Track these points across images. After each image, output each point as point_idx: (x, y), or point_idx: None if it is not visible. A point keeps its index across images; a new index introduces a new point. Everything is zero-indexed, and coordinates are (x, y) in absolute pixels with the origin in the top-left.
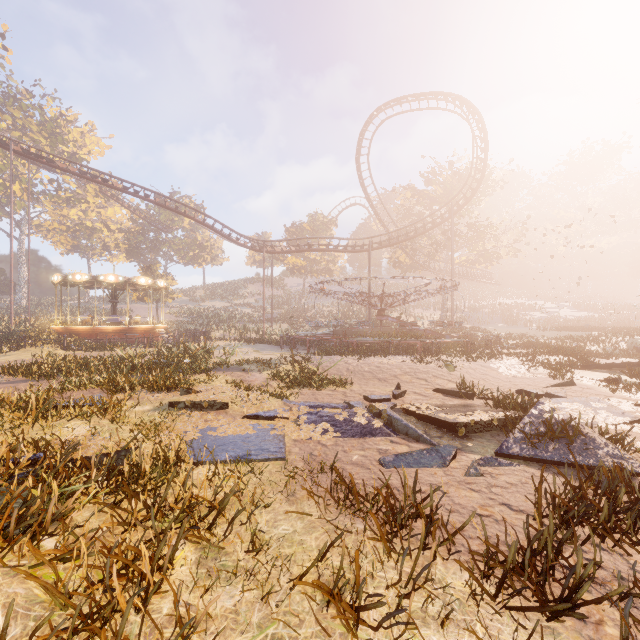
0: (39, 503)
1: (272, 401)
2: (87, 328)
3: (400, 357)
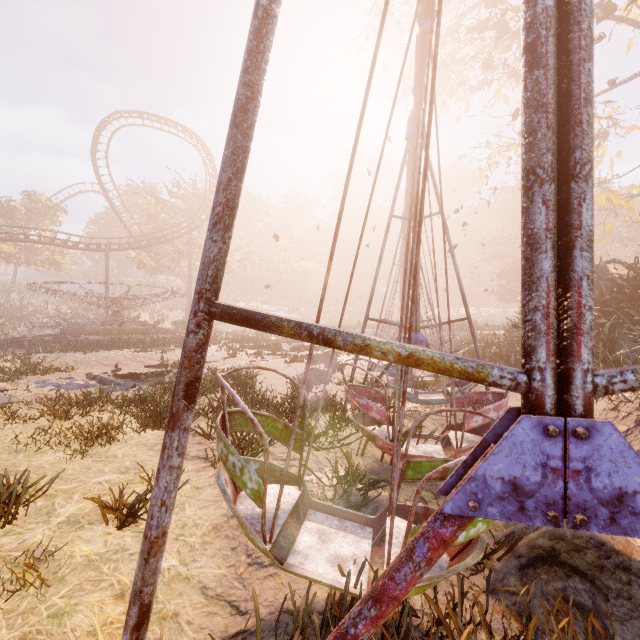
0: None
1: None
2: None
3: (129, 350)
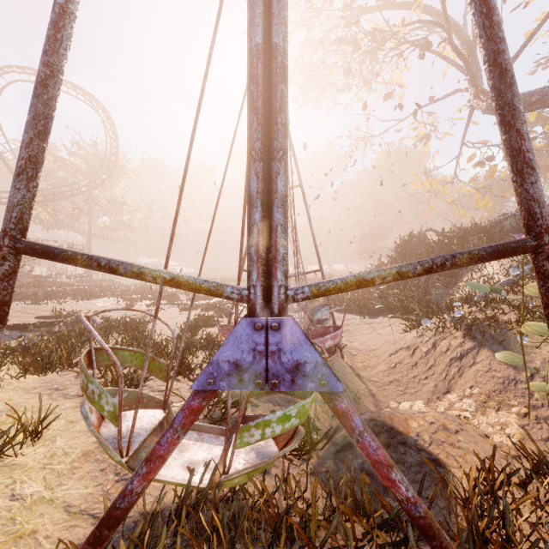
0: None
1: None
2: None
3: (19, 302)
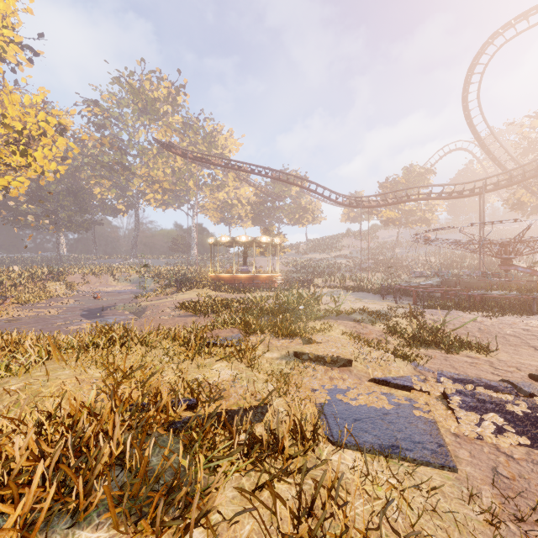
0: (185, 490)
1: (399, 363)
2: (228, 276)
3: None
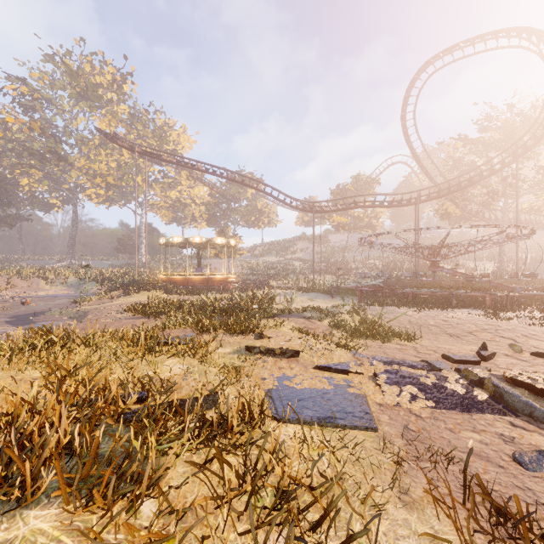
0: (137, 463)
1: (340, 352)
2: (181, 278)
3: (466, 311)
